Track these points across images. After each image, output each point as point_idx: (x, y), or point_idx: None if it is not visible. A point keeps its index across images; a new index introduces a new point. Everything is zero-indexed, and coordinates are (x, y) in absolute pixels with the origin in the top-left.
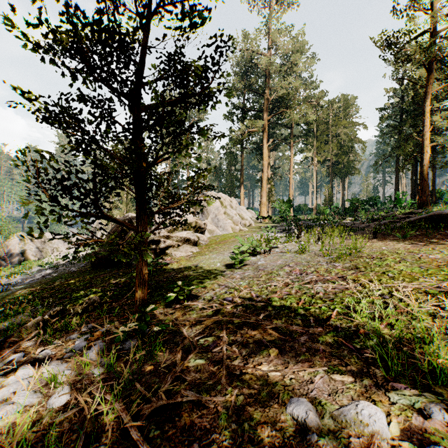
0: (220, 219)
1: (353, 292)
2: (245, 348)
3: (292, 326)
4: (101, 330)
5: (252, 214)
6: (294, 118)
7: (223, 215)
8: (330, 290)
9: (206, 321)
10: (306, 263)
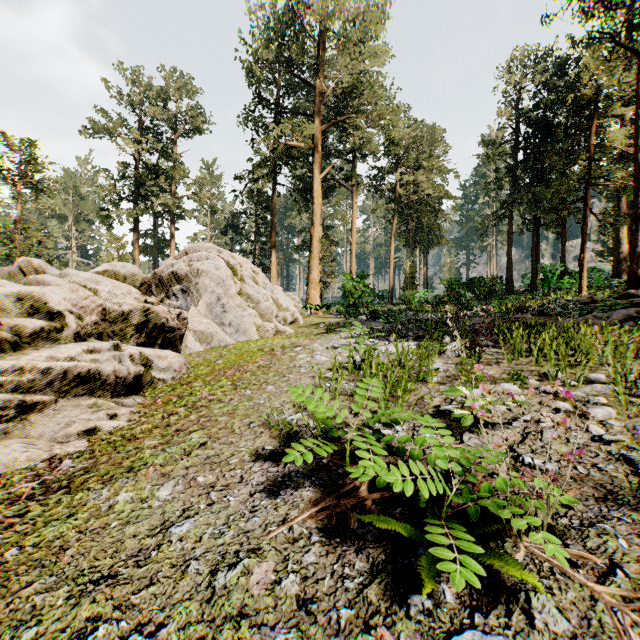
0: (230, 307)
1: None
2: None
3: None
4: None
5: (293, 301)
6: (366, 134)
7: (237, 297)
8: None
9: None
10: None
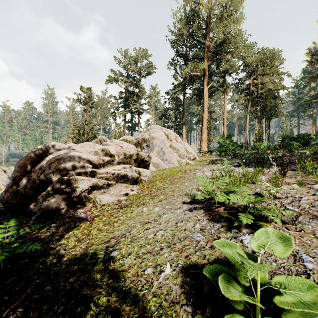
0: (166, 152)
1: None
2: None
3: None
4: None
5: (194, 149)
6: (232, 63)
7: (169, 148)
8: None
9: None
10: None
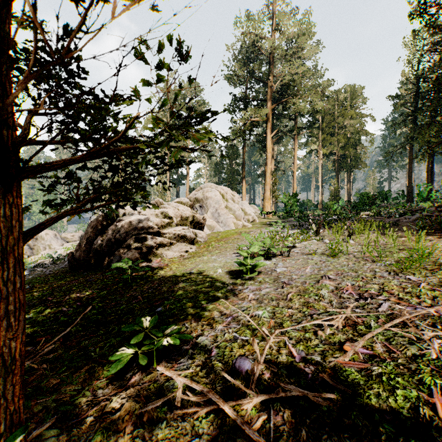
0: (221, 214)
1: None
2: None
3: None
4: None
5: (255, 209)
6: (300, 107)
7: (224, 209)
8: None
9: None
10: (353, 273)
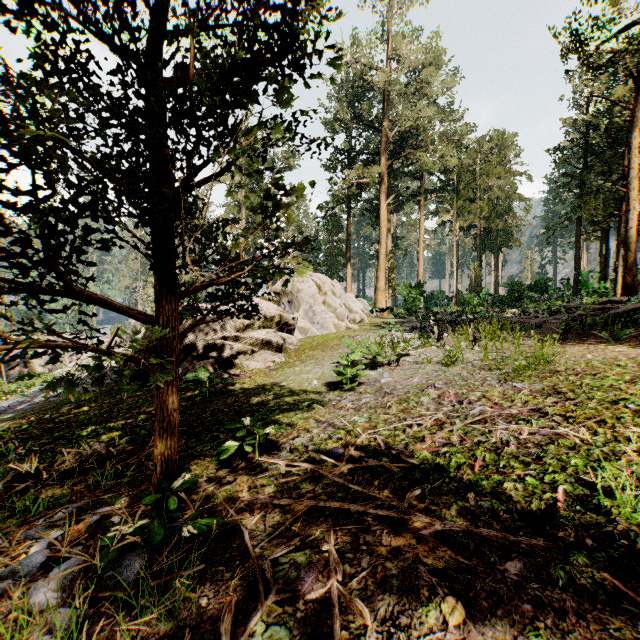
0: (318, 312)
1: (577, 444)
2: (382, 594)
3: (478, 530)
4: (89, 518)
5: (364, 305)
6: (426, 163)
7: (322, 305)
8: (525, 437)
9: (295, 505)
10: (463, 382)
